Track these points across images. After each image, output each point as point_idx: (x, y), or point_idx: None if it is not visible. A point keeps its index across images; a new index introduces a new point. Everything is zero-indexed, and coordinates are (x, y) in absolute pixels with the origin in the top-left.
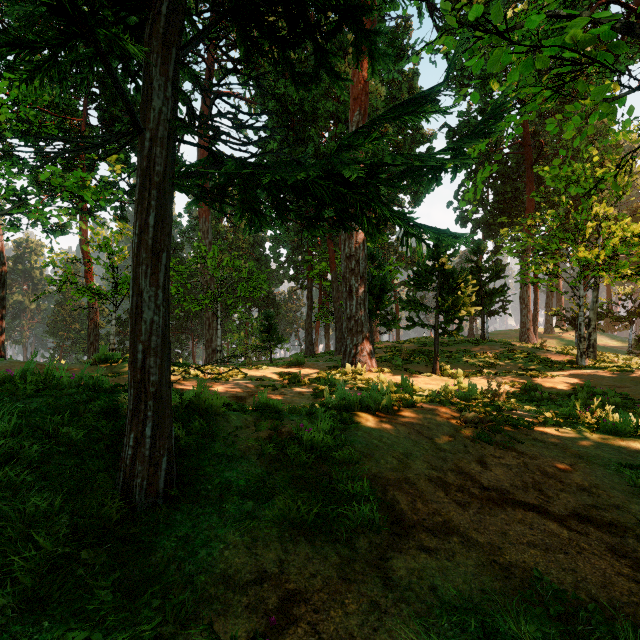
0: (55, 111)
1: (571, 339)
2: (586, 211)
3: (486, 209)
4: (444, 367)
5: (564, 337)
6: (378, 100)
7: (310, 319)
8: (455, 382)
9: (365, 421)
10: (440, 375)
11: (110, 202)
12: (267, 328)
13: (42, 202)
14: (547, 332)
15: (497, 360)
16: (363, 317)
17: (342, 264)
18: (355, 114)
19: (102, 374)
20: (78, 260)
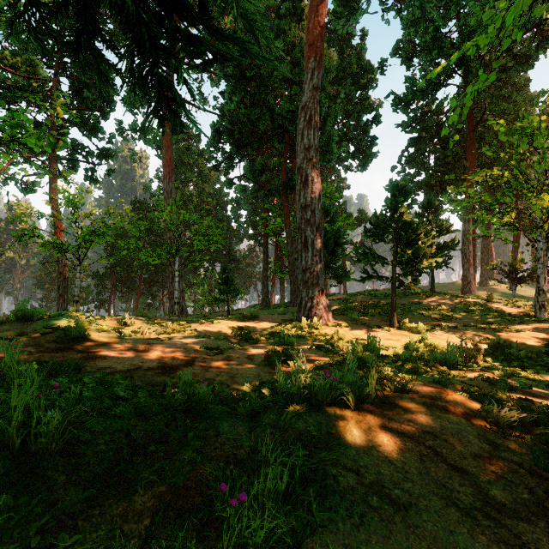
0: (19, 71)
1: (505, 291)
2: (546, 161)
3: (427, 172)
4: (402, 321)
5: (498, 289)
6: (331, 62)
7: (266, 272)
8: (417, 337)
9: (343, 431)
10: (398, 329)
11: (56, 150)
12: (224, 281)
13: (11, 161)
14: (482, 285)
15: (452, 313)
16: (319, 269)
17: (297, 215)
18: (310, 61)
19: (1, 336)
20: (43, 216)
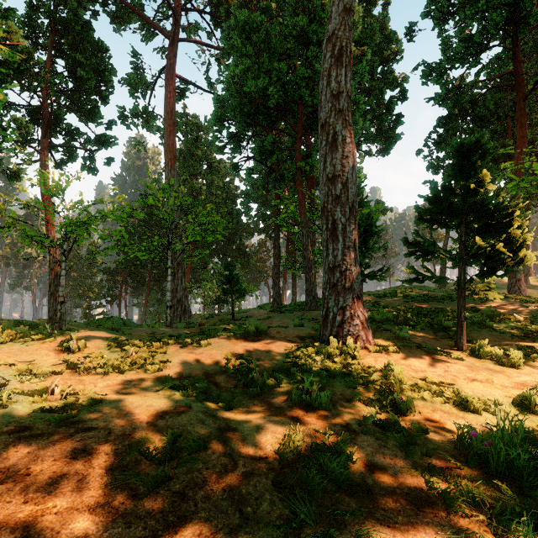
0: None
1: None
2: None
3: None
4: (478, 343)
5: None
6: (355, 15)
7: (277, 269)
8: (517, 376)
9: None
10: (473, 356)
11: None
12: (228, 279)
13: None
14: None
15: (534, 326)
16: (353, 267)
17: (321, 190)
18: None
19: None
20: (25, 205)
